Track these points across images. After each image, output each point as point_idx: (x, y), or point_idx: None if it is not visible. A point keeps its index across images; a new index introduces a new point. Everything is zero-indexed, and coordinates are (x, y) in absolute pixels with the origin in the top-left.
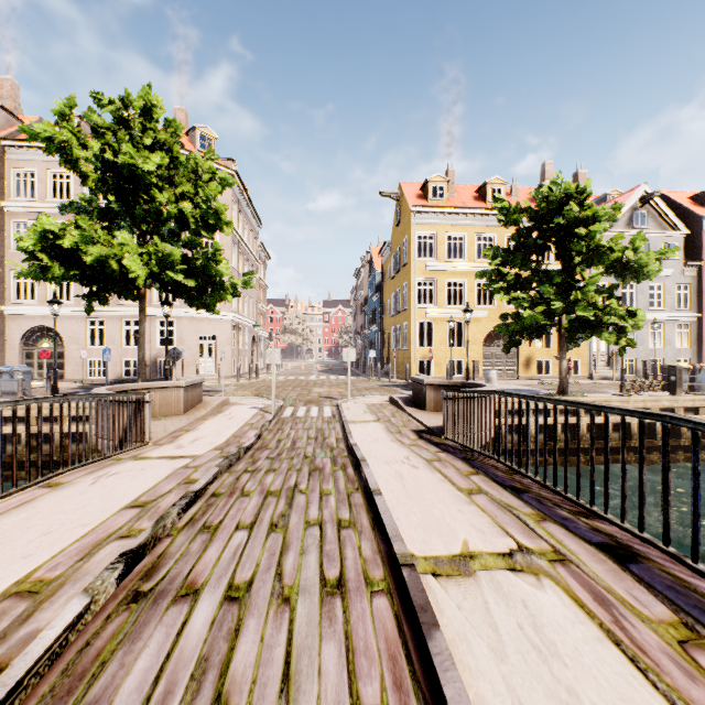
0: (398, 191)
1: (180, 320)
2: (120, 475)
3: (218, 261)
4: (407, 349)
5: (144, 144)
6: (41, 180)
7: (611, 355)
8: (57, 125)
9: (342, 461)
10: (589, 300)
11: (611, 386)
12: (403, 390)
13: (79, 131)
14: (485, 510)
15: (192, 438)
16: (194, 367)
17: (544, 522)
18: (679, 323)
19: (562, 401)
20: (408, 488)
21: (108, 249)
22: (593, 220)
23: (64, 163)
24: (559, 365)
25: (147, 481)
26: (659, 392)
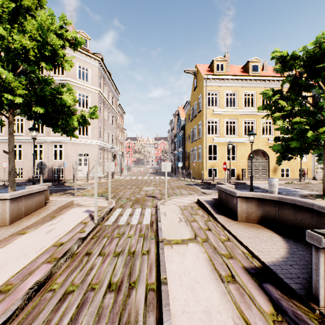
0: (195, 69)
1: (66, 144)
2: None
3: (61, 92)
4: (201, 161)
5: None
6: None
7: None
8: None
9: None
10: None
11: None
12: (202, 189)
13: None
14: None
15: None
16: None
17: None
18: None
19: None
20: None
21: None
22: None
23: None
24: (324, 174)
25: None
26: None
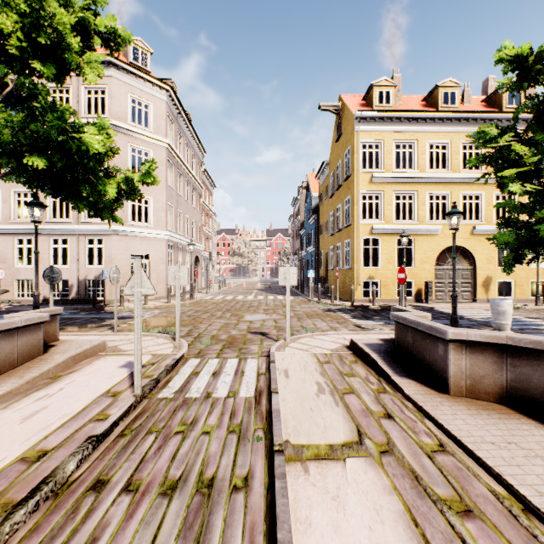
0: (338, 103)
1: (108, 237)
2: None
3: (79, 127)
4: (350, 269)
5: None
6: None
7: None
8: None
9: None
10: None
11: None
12: (354, 318)
13: None
14: None
15: None
16: None
17: None
18: None
19: None
20: None
21: None
22: None
23: None
24: None
25: None
26: None
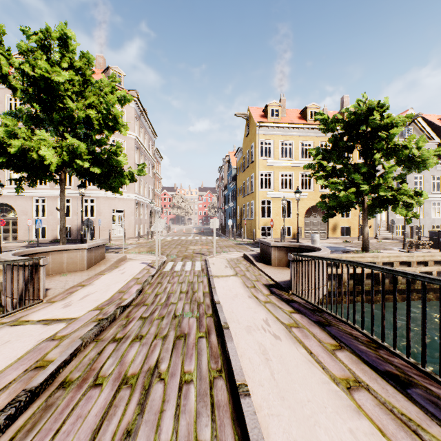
0: (247, 112)
1: (98, 198)
2: None
3: (117, 154)
4: (253, 219)
5: (62, 67)
6: (1, 101)
7: (391, 223)
8: None
9: (206, 322)
10: (388, 184)
11: (392, 244)
12: (252, 247)
13: (10, 54)
14: (384, 432)
15: (83, 294)
16: (108, 231)
17: None
18: (433, 201)
19: None
20: (276, 377)
21: (26, 142)
22: (390, 126)
23: None
24: (362, 230)
25: None
26: (429, 249)
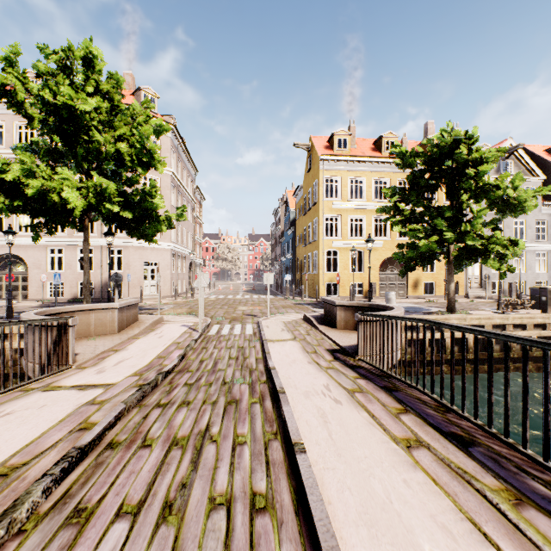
0: (309, 143)
1: (127, 248)
2: (12, 416)
3: (153, 196)
4: (316, 273)
5: (86, 92)
6: (8, 130)
7: (485, 278)
8: (4, 71)
9: (260, 388)
10: (477, 231)
11: (486, 304)
12: (314, 308)
13: (25, 78)
14: (437, 481)
15: (117, 360)
16: (139, 288)
17: (525, 509)
18: (537, 252)
19: (519, 339)
20: (334, 438)
21: (47, 182)
22: (480, 162)
23: (10, 105)
24: (447, 287)
25: (35, 427)
26: (529, 310)
